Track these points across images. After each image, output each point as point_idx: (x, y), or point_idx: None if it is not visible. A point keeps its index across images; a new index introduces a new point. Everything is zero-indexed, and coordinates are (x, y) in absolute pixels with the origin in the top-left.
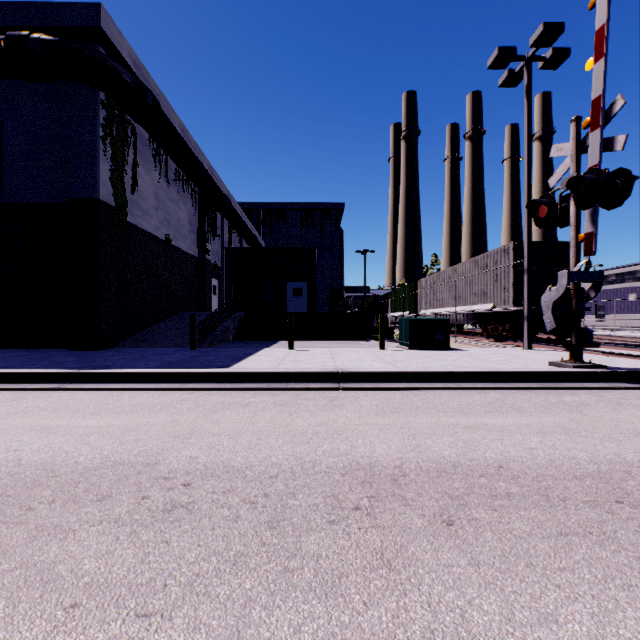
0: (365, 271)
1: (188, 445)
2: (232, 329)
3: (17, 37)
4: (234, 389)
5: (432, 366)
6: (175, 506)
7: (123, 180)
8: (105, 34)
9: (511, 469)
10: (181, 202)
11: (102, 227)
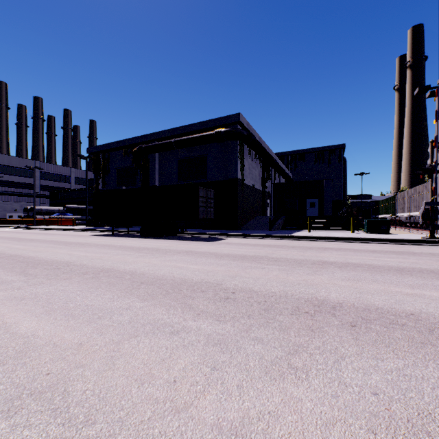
0: (361, 187)
1: (289, 244)
2: (281, 224)
3: (218, 132)
4: (293, 240)
5: (365, 237)
6: (293, 247)
7: (243, 168)
8: (241, 122)
9: (356, 249)
10: (256, 167)
11: (238, 187)
